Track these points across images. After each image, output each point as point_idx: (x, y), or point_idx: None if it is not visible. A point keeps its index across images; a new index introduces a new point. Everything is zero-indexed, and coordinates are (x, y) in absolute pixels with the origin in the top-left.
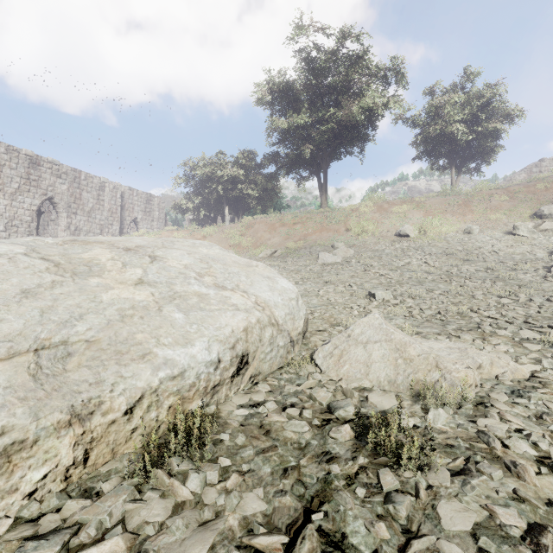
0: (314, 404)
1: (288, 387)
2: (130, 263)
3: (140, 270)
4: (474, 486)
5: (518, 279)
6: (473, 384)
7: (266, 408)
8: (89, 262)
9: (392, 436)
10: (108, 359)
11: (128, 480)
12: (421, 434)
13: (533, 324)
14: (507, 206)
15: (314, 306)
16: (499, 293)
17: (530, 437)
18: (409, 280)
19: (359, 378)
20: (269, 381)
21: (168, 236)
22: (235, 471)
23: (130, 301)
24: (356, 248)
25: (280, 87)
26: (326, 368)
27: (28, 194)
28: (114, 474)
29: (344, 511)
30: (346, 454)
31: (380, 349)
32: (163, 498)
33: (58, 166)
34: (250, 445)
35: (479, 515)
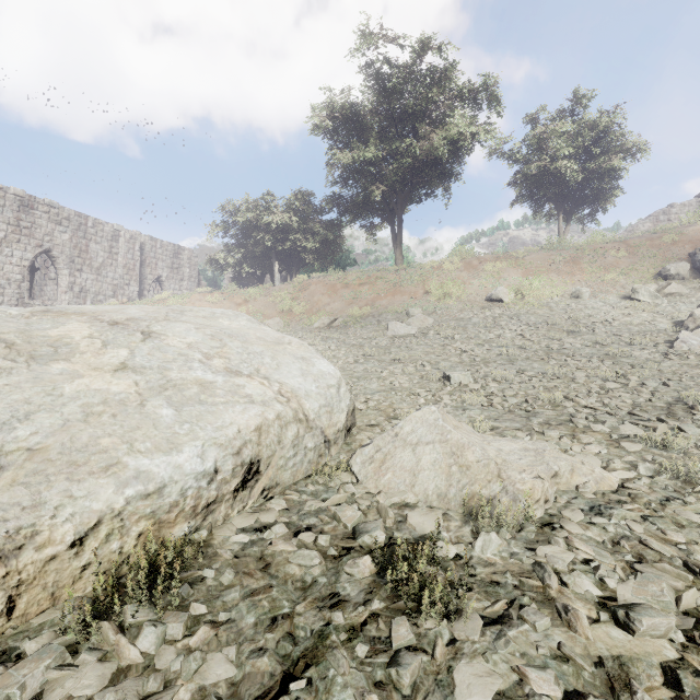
0: (336, 527)
1: (309, 503)
2: (114, 341)
3: (125, 350)
4: (510, 639)
5: (632, 357)
6: (542, 498)
7: (273, 532)
8: (57, 341)
9: (414, 574)
10: (56, 472)
11: (62, 637)
12: (462, 567)
13: (640, 416)
14: (626, 264)
15: (371, 392)
16: (606, 375)
17: (598, 571)
18: (498, 358)
19: (403, 491)
20: (288, 495)
21: (200, 300)
22: (209, 621)
23: (103, 394)
24: (436, 316)
25: (343, 111)
26: (363, 477)
27: (17, 246)
28: (49, 628)
29: (334, 677)
30: (360, 596)
31: (432, 453)
32: (102, 661)
33: (57, 209)
34: (239, 585)
35: (506, 680)
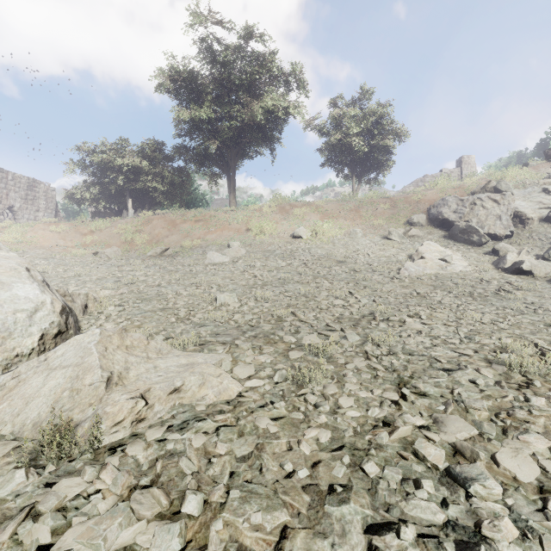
0: None
1: None
2: None
3: None
4: None
5: (370, 280)
6: (128, 419)
7: None
8: None
9: None
10: None
11: None
12: None
13: (332, 327)
14: (389, 214)
15: (139, 312)
16: (339, 294)
17: (84, 507)
18: (277, 281)
19: (3, 422)
20: None
21: (44, 229)
22: None
23: None
24: (250, 248)
25: (183, 76)
26: None
27: None
28: None
29: None
30: None
31: (60, 377)
32: None
33: None
34: None
35: None
